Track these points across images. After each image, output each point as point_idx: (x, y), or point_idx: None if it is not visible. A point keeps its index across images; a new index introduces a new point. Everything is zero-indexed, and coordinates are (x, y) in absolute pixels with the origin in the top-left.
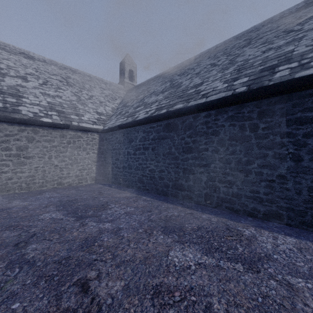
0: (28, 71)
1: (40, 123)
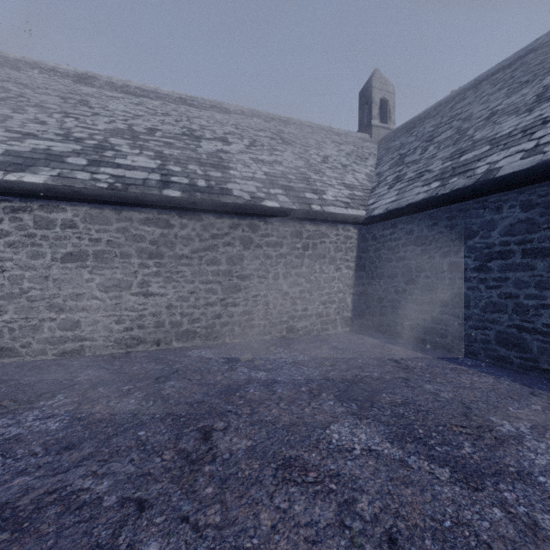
0: (226, 130)
1: (262, 210)
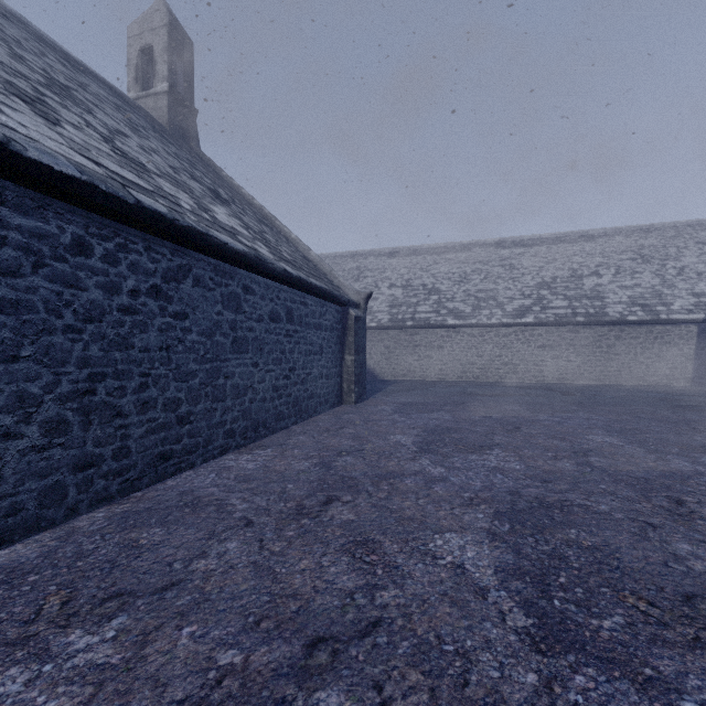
0: (596, 262)
1: (627, 322)
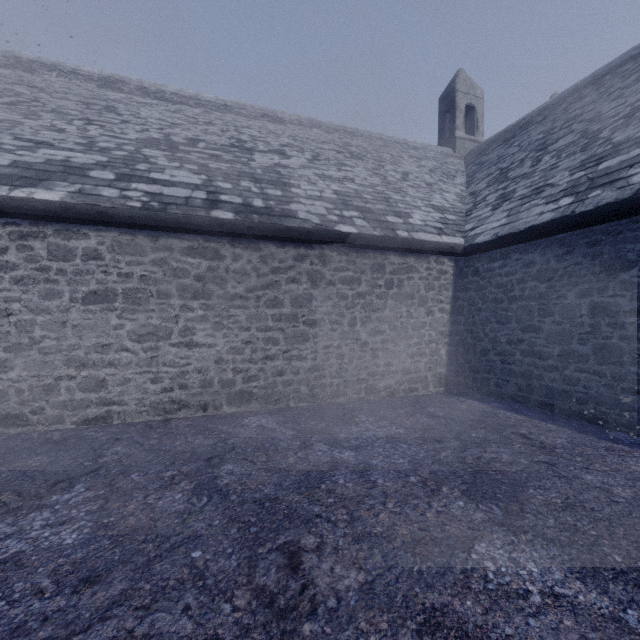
0: (283, 141)
1: (336, 237)
